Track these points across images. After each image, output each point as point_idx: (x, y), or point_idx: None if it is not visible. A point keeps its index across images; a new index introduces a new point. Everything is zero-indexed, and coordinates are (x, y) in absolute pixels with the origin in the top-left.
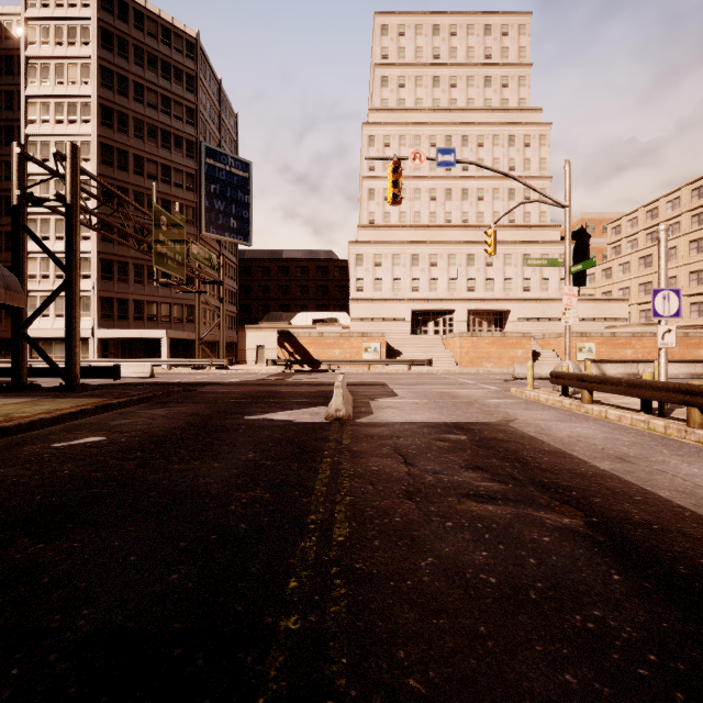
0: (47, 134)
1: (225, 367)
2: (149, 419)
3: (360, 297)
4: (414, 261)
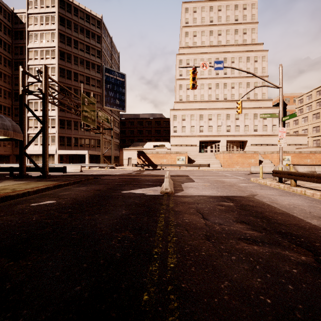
0: (37, 64)
1: (114, 167)
2: (77, 192)
3: (175, 135)
4: (201, 118)
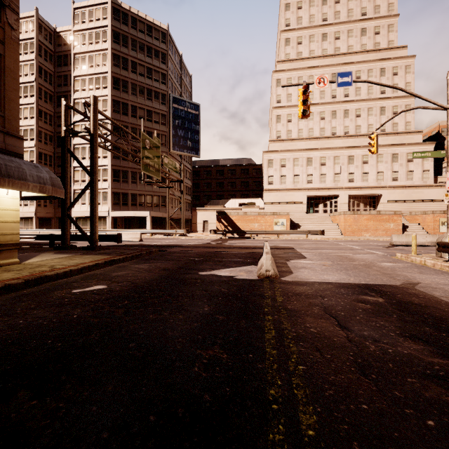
0: (84, 97)
1: (184, 235)
2: (136, 271)
3: (271, 188)
4: (309, 163)
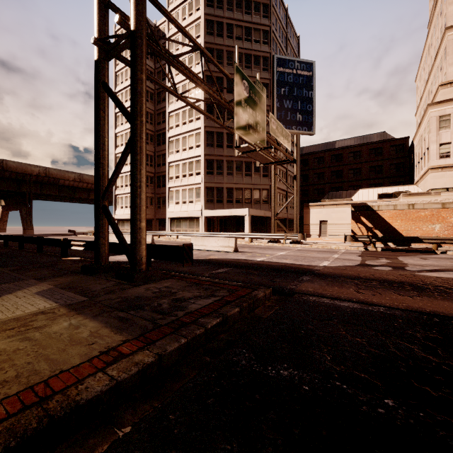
0: (178, 82)
1: (299, 241)
2: None
3: (446, 163)
4: None
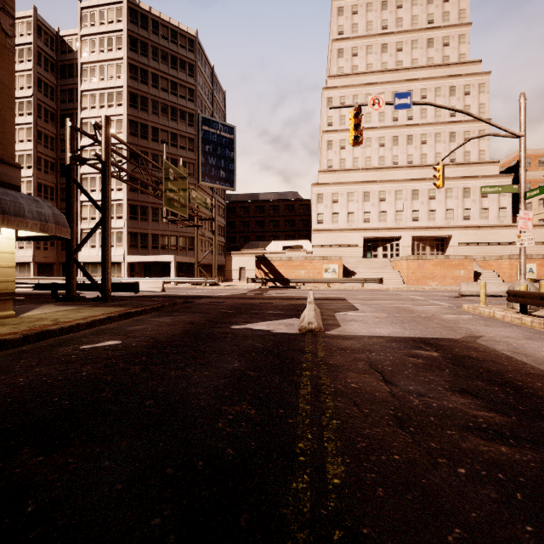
0: (94, 117)
1: (216, 284)
2: (157, 325)
3: (321, 228)
4: (366, 198)
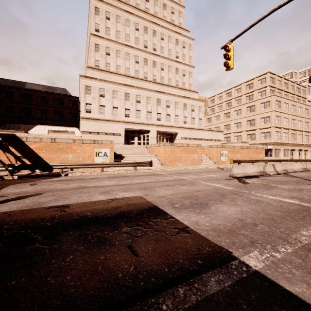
0: None
1: None
2: None
3: (89, 116)
4: (126, 97)
